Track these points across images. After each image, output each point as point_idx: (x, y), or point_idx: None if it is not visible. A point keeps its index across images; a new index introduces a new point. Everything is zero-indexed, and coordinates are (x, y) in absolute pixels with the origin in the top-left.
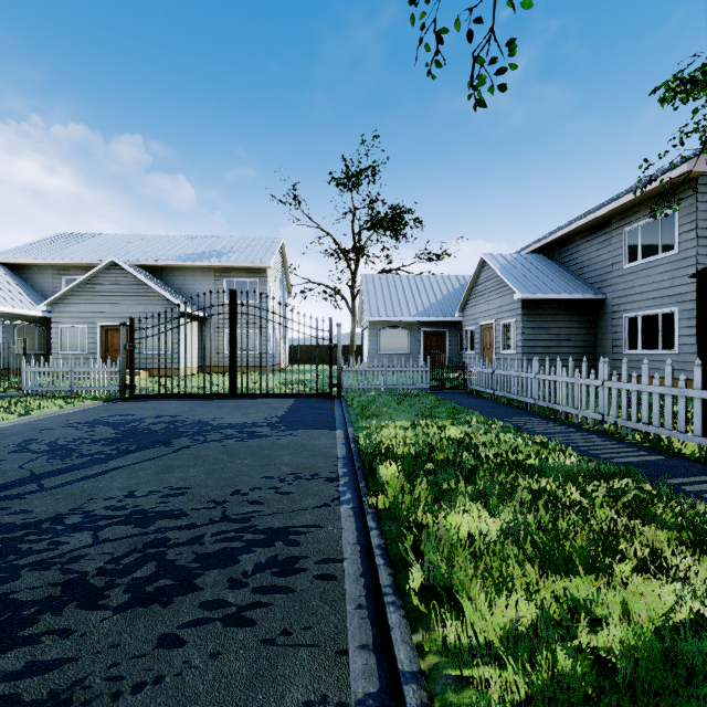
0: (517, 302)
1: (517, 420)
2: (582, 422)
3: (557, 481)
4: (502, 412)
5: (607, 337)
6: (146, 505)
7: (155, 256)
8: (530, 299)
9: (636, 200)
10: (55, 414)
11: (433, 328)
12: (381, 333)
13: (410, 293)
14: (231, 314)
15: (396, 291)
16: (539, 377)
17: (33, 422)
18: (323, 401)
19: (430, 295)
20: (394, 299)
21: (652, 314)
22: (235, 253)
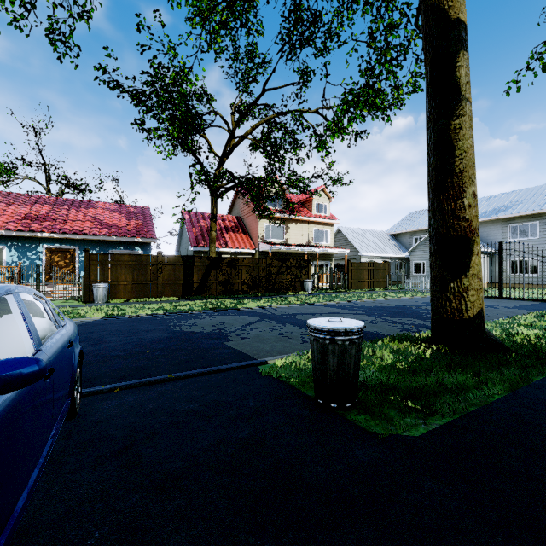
0: None
1: None
2: None
3: None
4: None
5: None
6: None
7: None
8: None
9: None
10: (419, 297)
11: None
12: None
13: None
14: (499, 255)
15: None
16: None
17: (414, 298)
18: None
19: None
20: None
21: None
22: (519, 205)
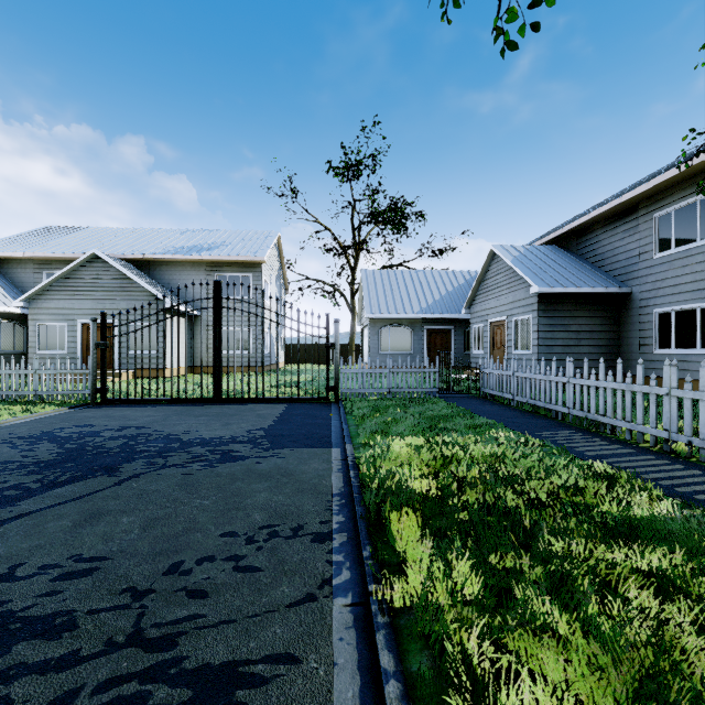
0: (533, 296)
1: (553, 435)
2: (637, 439)
3: (665, 550)
4: (530, 423)
5: (633, 335)
6: (19, 600)
7: (142, 250)
8: (548, 294)
9: (670, 181)
10: (3, 425)
11: (437, 326)
12: (382, 331)
13: (413, 289)
14: (216, 309)
15: (397, 286)
16: (575, 381)
17: None
18: (318, 407)
19: (434, 291)
20: (396, 296)
21: (688, 309)
22: (228, 246)
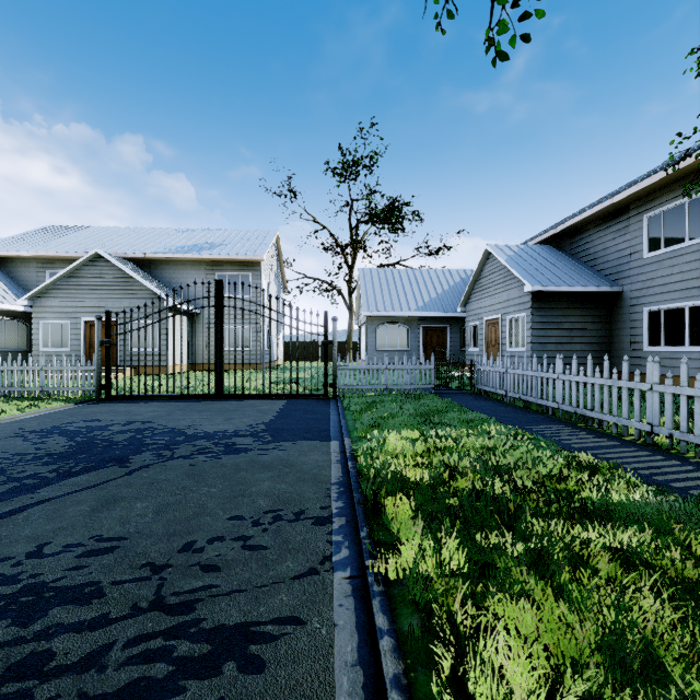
0: (526, 295)
1: (543, 429)
2: (623, 432)
3: (637, 530)
4: (521, 418)
5: (624, 333)
6: (49, 573)
7: (143, 249)
8: (541, 292)
9: (660, 183)
10: (13, 420)
11: (434, 324)
12: (379, 328)
13: (409, 287)
14: (217, 307)
15: (394, 285)
16: (564, 378)
17: None
18: (317, 403)
19: (430, 289)
20: (393, 294)
21: (677, 307)
22: (228, 246)
